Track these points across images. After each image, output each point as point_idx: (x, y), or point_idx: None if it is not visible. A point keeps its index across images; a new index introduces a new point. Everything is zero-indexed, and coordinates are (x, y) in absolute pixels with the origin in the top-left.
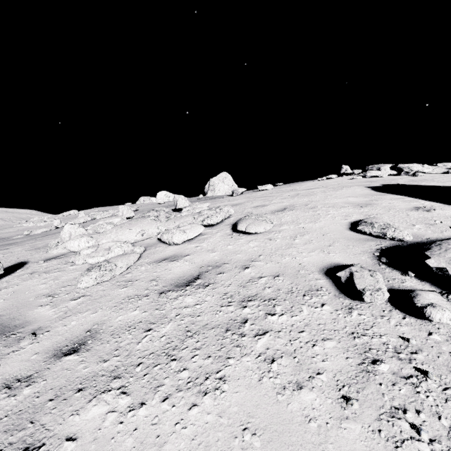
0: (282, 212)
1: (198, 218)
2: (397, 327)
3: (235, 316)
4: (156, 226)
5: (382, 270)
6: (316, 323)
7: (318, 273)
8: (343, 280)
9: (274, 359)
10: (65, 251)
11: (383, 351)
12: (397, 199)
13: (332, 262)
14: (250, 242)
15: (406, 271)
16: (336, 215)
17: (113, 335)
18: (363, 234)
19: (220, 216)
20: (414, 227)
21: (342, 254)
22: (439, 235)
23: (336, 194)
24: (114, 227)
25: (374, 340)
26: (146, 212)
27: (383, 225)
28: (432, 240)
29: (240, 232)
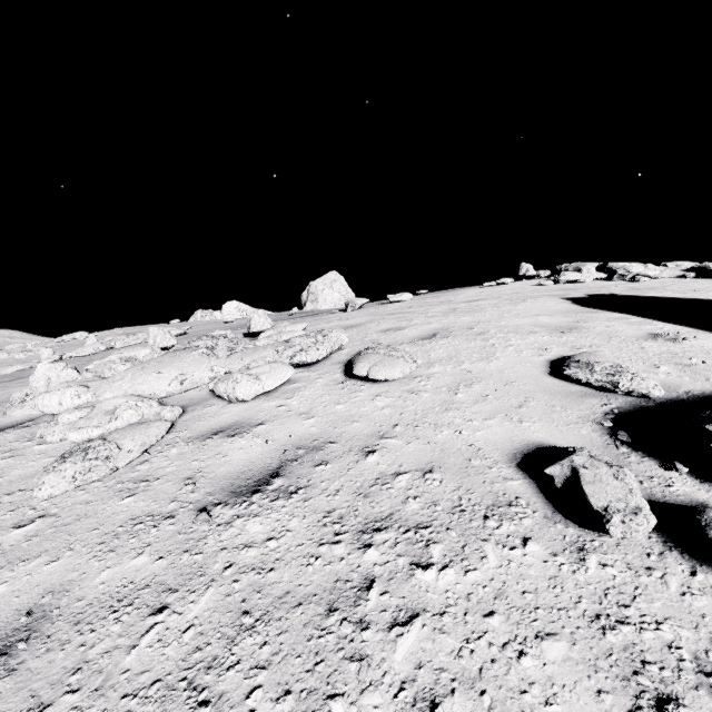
0: (430, 341)
1: (284, 351)
2: (686, 598)
3: (347, 569)
4: (208, 366)
5: (625, 457)
6: (516, 588)
7: (507, 466)
8: (559, 484)
9: (436, 698)
10: (37, 413)
11: (674, 671)
12: (618, 320)
13: (529, 441)
14: (377, 398)
15: (669, 460)
16: (523, 348)
17: (78, 626)
18: (575, 383)
19: (324, 349)
20: (658, 370)
21: (544, 423)
22: (705, 386)
23: (517, 311)
24: (130, 369)
25: (647, 637)
26: (194, 340)
27: (610, 367)
28: (696, 396)
29: (359, 378)
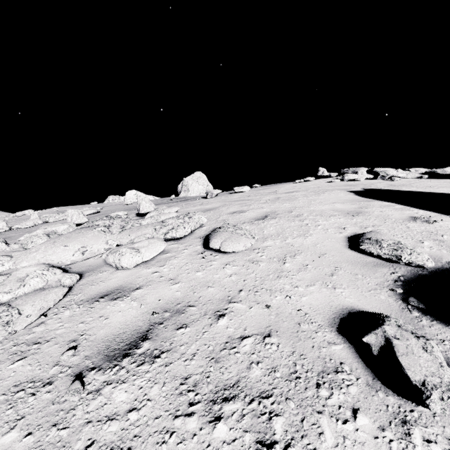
0: (263, 221)
1: (160, 229)
2: None
3: (198, 449)
4: (104, 240)
5: (418, 321)
6: None
7: (330, 330)
8: (376, 352)
9: None
10: None
11: None
12: (388, 207)
13: (343, 306)
14: (226, 266)
15: None
16: (328, 227)
17: None
18: (368, 255)
19: (189, 227)
20: (423, 244)
21: (352, 289)
22: None
23: (320, 199)
24: (44, 243)
25: None
26: (97, 219)
27: (393, 244)
28: None
29: (213, 250)
